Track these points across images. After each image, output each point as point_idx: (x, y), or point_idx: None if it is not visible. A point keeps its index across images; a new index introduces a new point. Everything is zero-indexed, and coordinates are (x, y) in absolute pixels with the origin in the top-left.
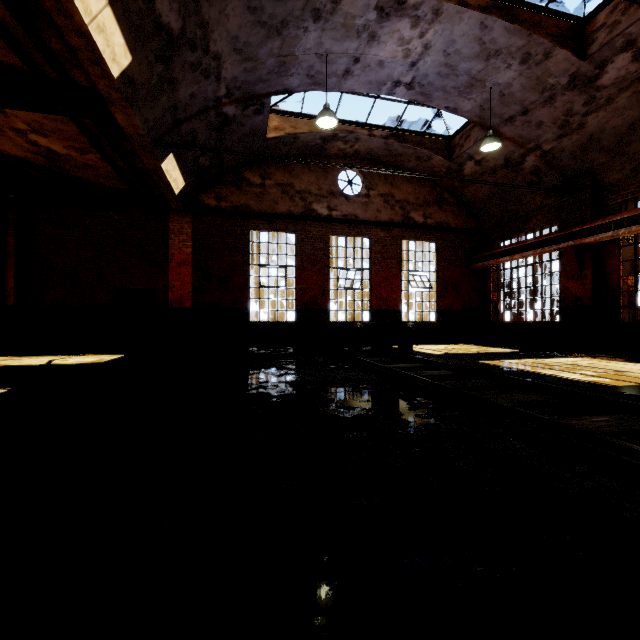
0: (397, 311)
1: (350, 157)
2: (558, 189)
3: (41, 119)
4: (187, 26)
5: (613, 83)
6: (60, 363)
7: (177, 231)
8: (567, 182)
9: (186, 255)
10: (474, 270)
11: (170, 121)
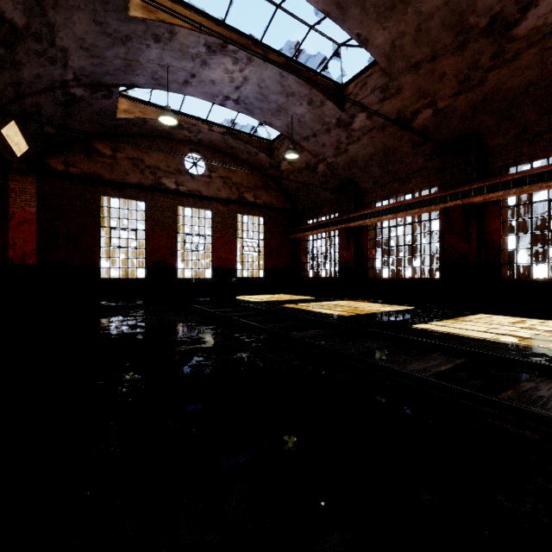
0: (234, 269)
1: (195, 143)
2: (338, 189)
3: None
4: (32, 23)
5: (359, 129)
6: None
7: (19, 190)
8: (342, 185)
9: (30, 214)
10: (291, 240)
11: (12, 94)
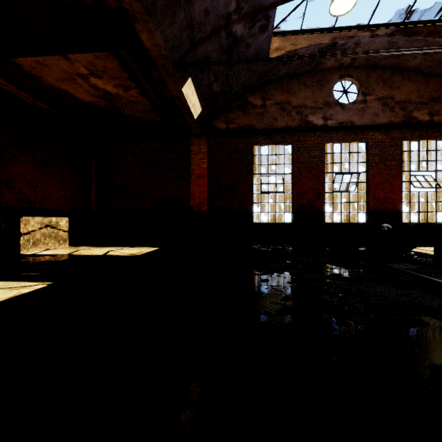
0: (397, 212)
1: (345, 67)
2: None
3: (93, 59)
4: None
5: None
6: (112, 254)
7: (196, 151)
8: None
9: (203, 170)
10: None
11: (187, 42)
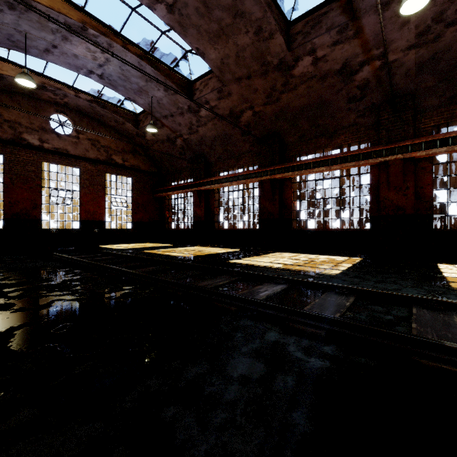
0: (102, 222)
1: (61, 105)
2: (193, 159)
3: None
4: None
5: (205, 116)
6: None
7: None
8: (196, 157)
9: None
10: (156, 198)
11: None
